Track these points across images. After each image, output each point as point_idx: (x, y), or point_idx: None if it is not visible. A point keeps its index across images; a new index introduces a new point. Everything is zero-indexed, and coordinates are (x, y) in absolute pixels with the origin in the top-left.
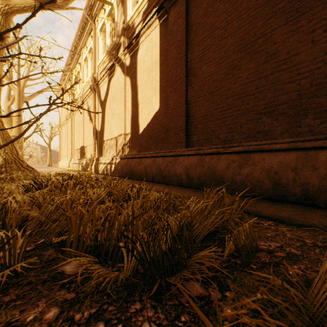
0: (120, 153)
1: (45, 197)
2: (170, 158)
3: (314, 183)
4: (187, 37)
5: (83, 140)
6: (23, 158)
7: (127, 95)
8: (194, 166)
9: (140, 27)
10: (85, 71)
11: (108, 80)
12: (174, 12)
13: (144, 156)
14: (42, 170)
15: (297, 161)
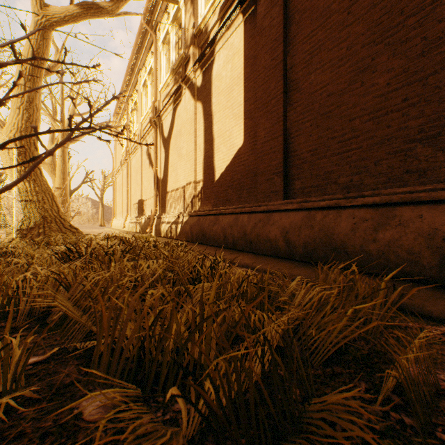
0: (188, 208)
1: (77, 273)
2: (260, 214)
3: None
4: (286, 34)
5: (141, 192)
6: (65, 216)
7: (198, 127)
8: (298, 228)
9: (216, 30)
10: (143, 100)
11: (172, 110)
12: None
13: (221, 212)
14: (91, 232)
15: None
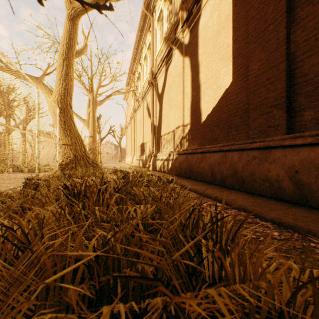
0: (177, 148)
1: (45, 223)
2: (254, 151)
3: None
4: None
5: (143, 137)
6: (89, 155)
7: (186, 79)
8: (315, 167)
9: None
10: (144, 70)
11: (165, 70)
12: None
13: (208, 150)
14: (111, 166)
15: None
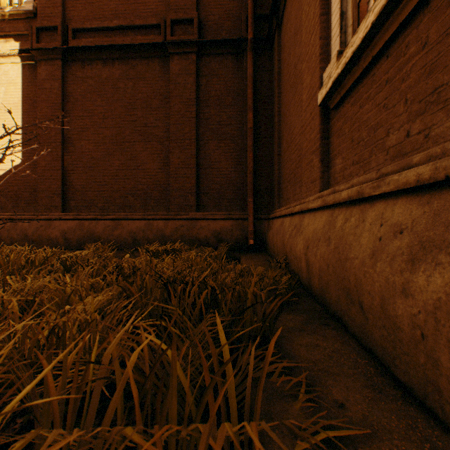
0: None
1: None
2: (43, 221)
3: (152, 238)
4: (65, 104)
5: None
6: None
7: None
8: (74, 230)
9: None
10: None
11: None
12: (48, 69)
13: None
14: None
15: (145, 226)
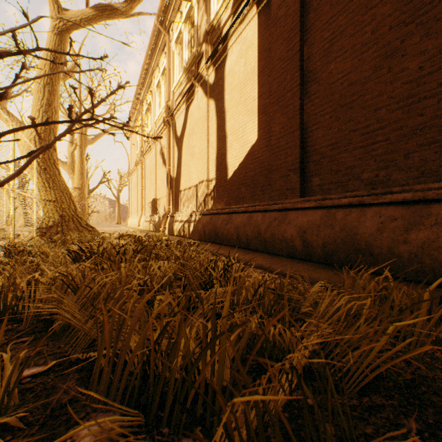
0: (201, 207)
1: (86, 274)
2: (275, 213)
3: None
4: (303, 22)
5: (155, 191)
6: (82, 215)
7: (211, 125)
8: (316, 227)
9: (228, 25)
10: (157, 101)
11: (185, 109)
12: None
13: (234, 210)
14: (108, 230)
15: None
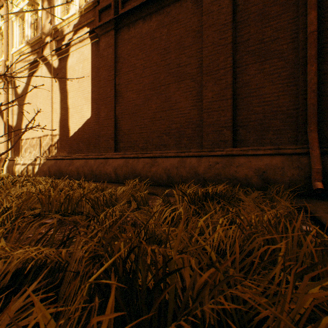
0: (46, 154)
1: None
2: (102, 160)
3: (185, 175)
4: (116, 65)
5: None
6: None
7: (55, 96)
8: (121, 167)
9: (70, 36)
10: None
11: (27, 74)
12: (105, 41)
13: (75, 157)
14: None
15: (178, 163)
